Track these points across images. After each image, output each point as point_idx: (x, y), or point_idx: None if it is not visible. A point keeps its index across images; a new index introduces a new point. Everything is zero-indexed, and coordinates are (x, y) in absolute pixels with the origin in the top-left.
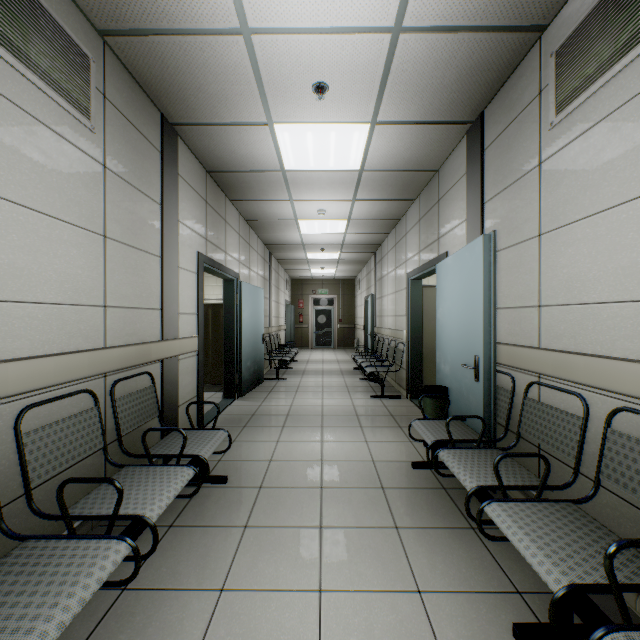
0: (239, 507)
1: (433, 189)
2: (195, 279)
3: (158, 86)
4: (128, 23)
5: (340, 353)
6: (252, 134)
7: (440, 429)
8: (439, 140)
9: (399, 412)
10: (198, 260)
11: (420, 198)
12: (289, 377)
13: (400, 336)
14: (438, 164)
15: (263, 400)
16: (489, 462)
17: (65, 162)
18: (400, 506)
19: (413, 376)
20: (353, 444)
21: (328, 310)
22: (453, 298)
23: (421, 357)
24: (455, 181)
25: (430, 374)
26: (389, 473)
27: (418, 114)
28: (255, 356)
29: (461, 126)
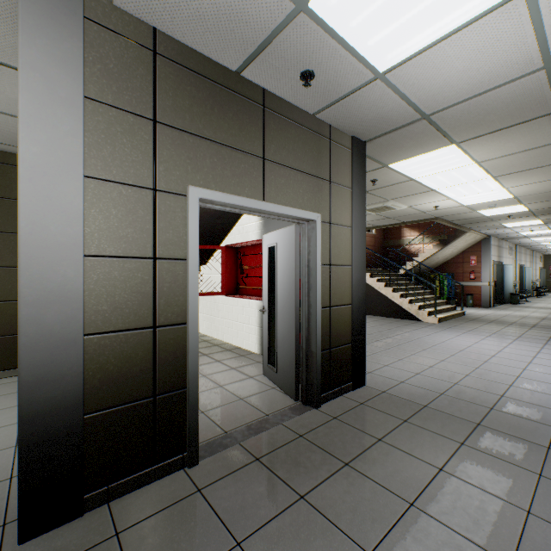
0: (534, 302)
1: None
2: (517, 269)
3: (517, 244)
4: (517, 243)
5: None
6: (533, 244)
7: None
8: None
9: None
10: (518, 265)
11: None
12: (542, 297)
13: None
14: None
15: (533, 299)
16: None
17: (510, 261)
18: None
19: None
20: None
21: None
22: None
23: None
24: None
25: None
26: None
27: None
28: (528, 288)
29: None
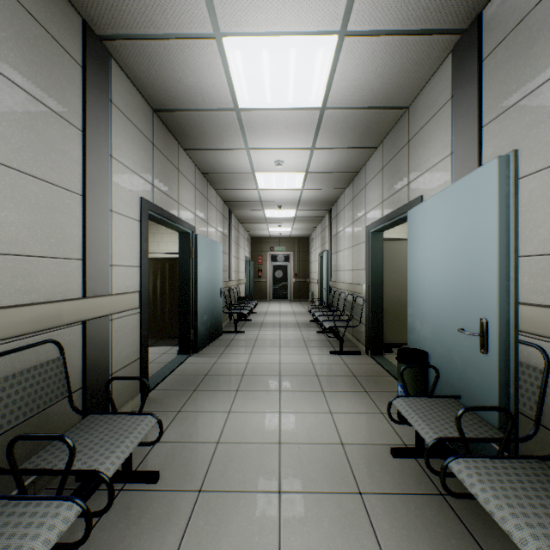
0: (165, 533)
1: (401, 130)
2: (137, 227)
3: None
4: None
5: (296, 305)
6: (197, 53)
7: (435, 415)
8: (417, 62)
9: (361, 372)
10: (141, 206)
11: (383, 145)
12: (247, 330)
13: (359, 290)
14: (410, 99)
15: (219, 356)
16: (542, 492)
17: None
18: (390, 532)
19: (373, 332)
20: (316, 417)
21: (285, 265)
22: (437, 246)
23: (382, 312)
24: (433, 113)
25: (391, 329)
26: (365, 465)
27: (399, 17)
28: (212, 310)
29: (448, 38)
